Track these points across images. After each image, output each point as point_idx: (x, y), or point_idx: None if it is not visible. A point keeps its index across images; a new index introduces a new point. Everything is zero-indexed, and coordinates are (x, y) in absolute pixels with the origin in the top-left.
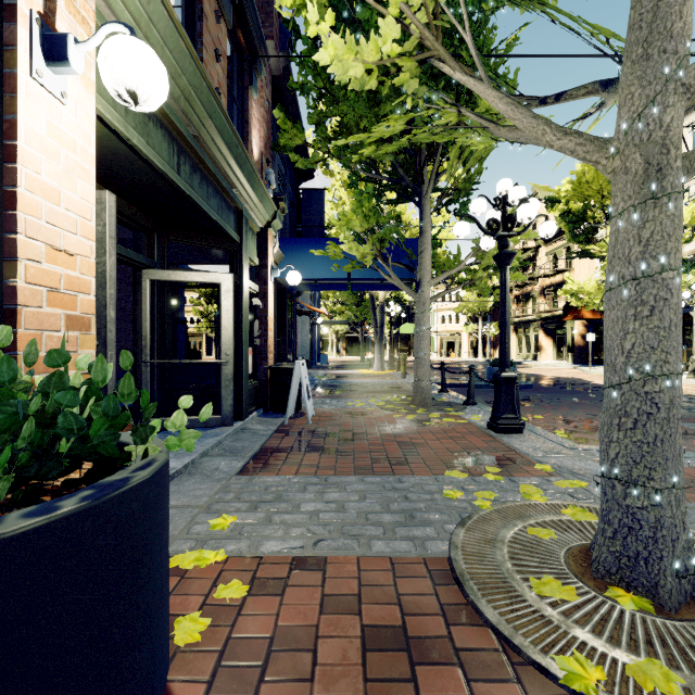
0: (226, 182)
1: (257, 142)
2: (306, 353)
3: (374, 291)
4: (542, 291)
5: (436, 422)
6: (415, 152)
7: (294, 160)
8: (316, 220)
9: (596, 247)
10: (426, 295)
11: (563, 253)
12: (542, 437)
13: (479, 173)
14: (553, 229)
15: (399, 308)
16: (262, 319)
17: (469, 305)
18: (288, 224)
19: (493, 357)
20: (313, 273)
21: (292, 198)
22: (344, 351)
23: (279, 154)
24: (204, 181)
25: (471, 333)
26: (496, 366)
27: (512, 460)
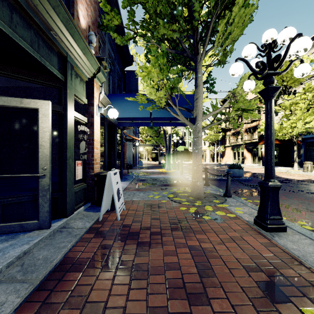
0: (40, 21)
1: (85, 17)
2: (131, 160)
3: (165, 129)
4: (246, 130)
5: (211, 216)
6: (192, 34)
7: (114, 37)
8: (133, 88)
9: (276, 107)
10: (200, 126)
11: (256, 112)
12: (306, 236)
13: (231, 51)
14: (309, 69)
15: (178, 138)
16: (89, 141)
17: (210, 137)
18: (116, 88)
19: (221, 162)
20: (129, 114)
21: (120, 74)
22: (151, 159)
23: (110, 44)
24: (4, 4)
25: (211, 150)
26: (231, 168)
27: (312, 283)
